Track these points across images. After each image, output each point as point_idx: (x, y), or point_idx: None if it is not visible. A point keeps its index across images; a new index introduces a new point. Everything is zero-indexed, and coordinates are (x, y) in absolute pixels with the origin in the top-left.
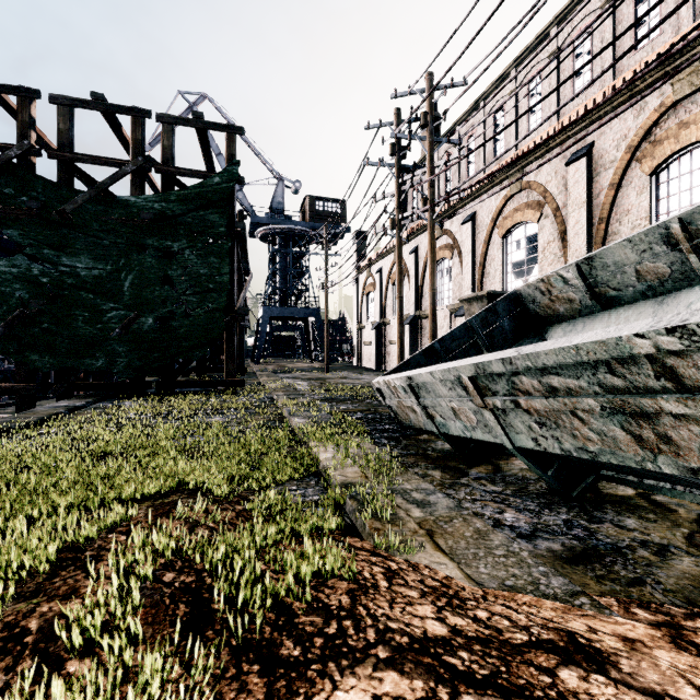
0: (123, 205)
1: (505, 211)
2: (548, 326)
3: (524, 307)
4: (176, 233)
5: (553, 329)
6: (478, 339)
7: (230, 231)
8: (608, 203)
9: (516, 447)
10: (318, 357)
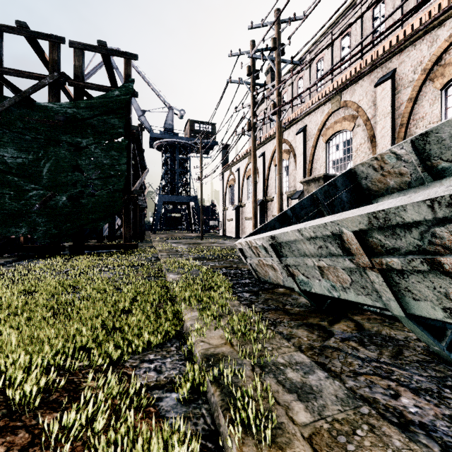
0: (42, 109)
1: (328, 124)
2: (378, 197)
3: (357, 183)
4: (85, 132)
5: (384, 200)
6: (322, 208)
7: (127, 132)
8: (407, 113)
9: (408, 315)
10: (197, 229)
